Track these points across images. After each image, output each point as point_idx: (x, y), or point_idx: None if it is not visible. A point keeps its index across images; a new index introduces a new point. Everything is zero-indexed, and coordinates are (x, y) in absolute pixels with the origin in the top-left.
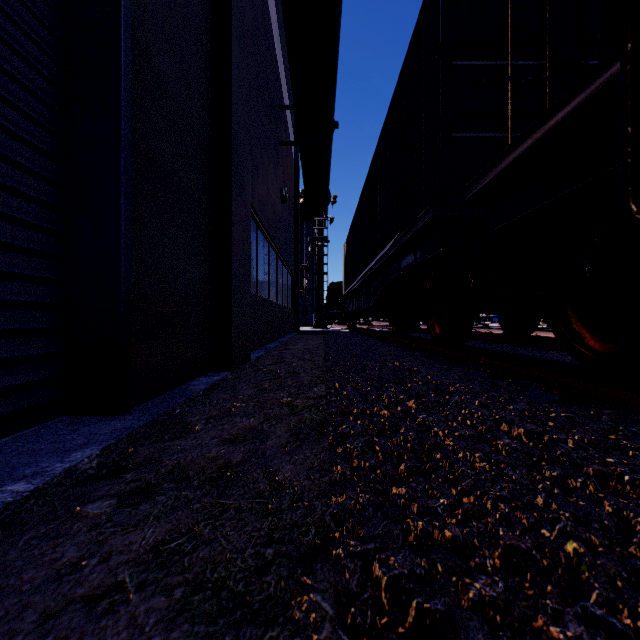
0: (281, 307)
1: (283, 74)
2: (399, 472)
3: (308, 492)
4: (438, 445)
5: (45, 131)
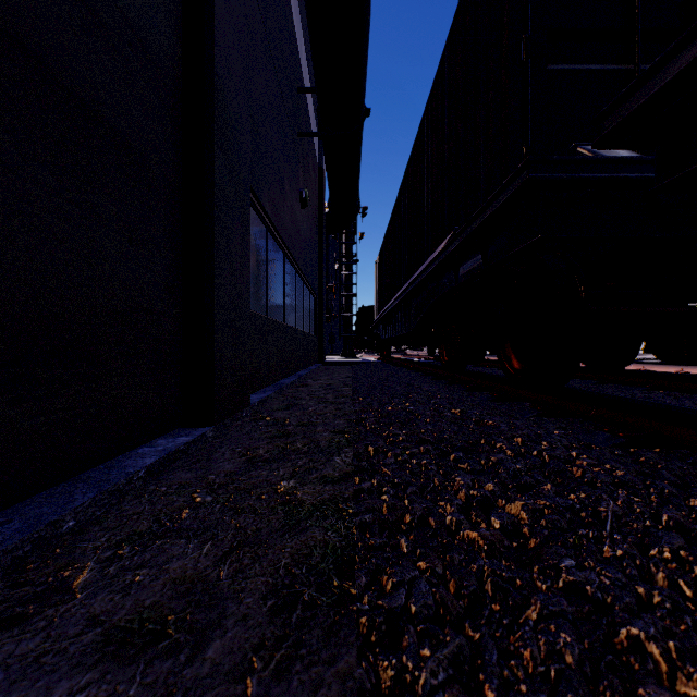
0: (301, 333)
1: (303, 54)
2: None
3: None
4: None
5: None
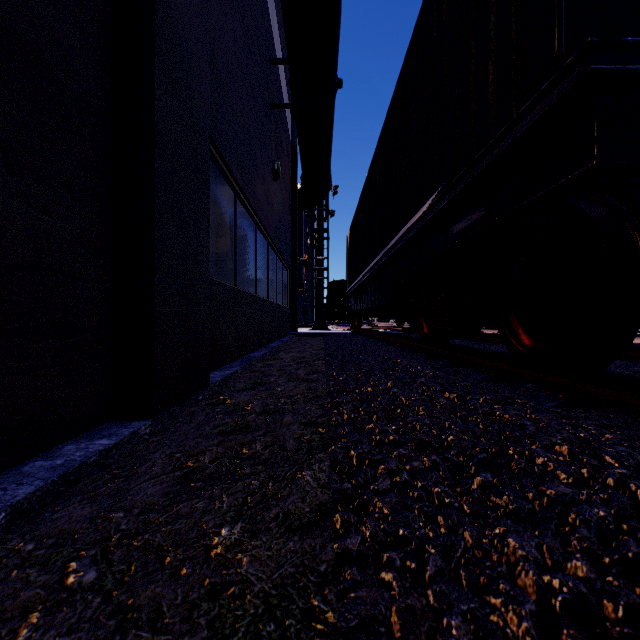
0: (273, 305)
1: (276, 29)
2: None
3: None
4: None
5: None
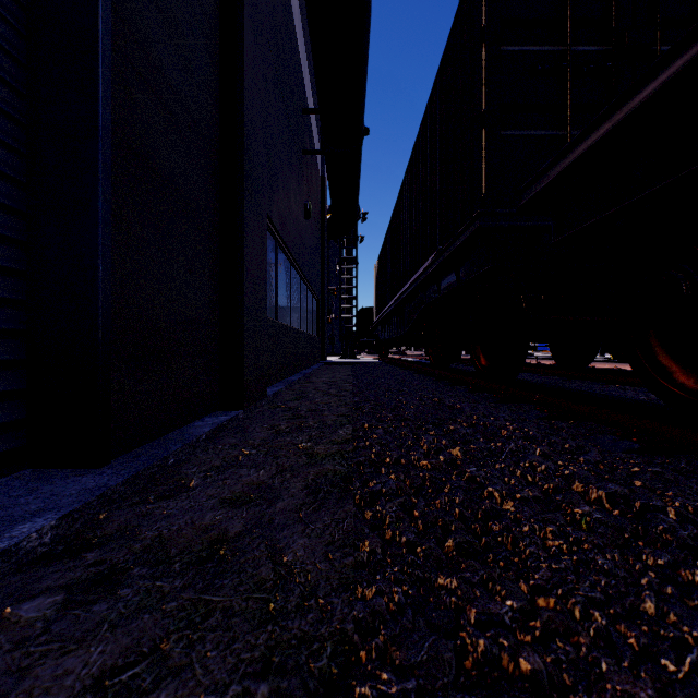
0: (305, 335)
1: (307, 75)
2: (447, 554)
3: (325, 582)
4: (495, 513)
5: (0, 114)
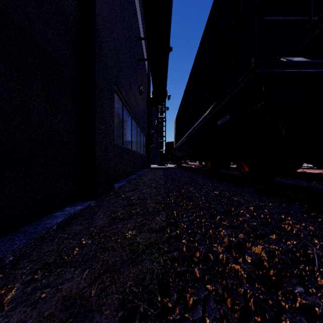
0: (139, 154)
1: (140, 22)
2: None
3: None
4: None
5: None
